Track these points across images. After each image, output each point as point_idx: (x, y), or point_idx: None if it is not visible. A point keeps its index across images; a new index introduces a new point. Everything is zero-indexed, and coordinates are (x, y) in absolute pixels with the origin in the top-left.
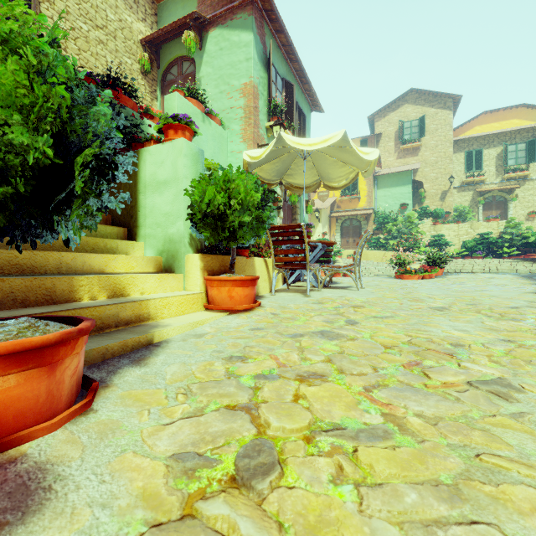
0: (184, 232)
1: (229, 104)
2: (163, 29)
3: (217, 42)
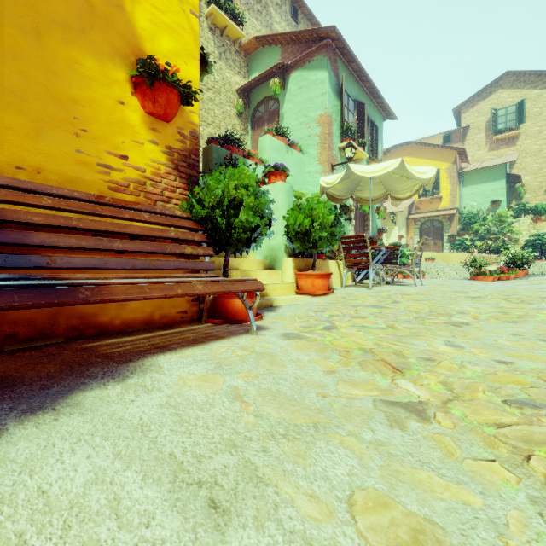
0: (282, 243)
1: (307, 133)
2: (254, 79)
3: (297, 82)
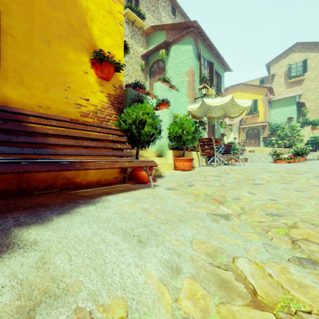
0: (166, 142)
1: (181, 80)
2: (151, 50)
3: (175, 51)
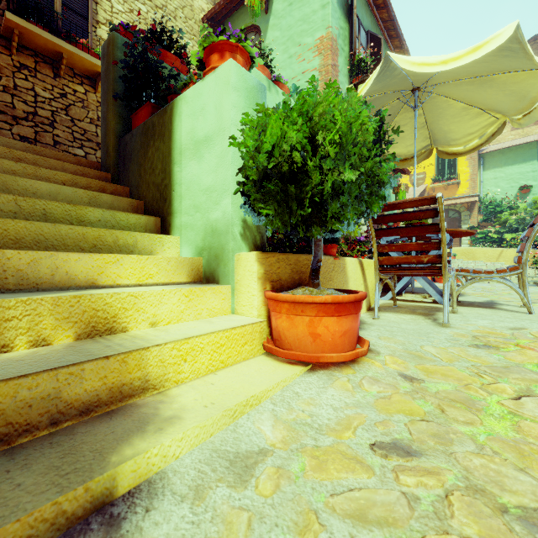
0: (233, 216)
1: (301, 68)
2: None
3: None
